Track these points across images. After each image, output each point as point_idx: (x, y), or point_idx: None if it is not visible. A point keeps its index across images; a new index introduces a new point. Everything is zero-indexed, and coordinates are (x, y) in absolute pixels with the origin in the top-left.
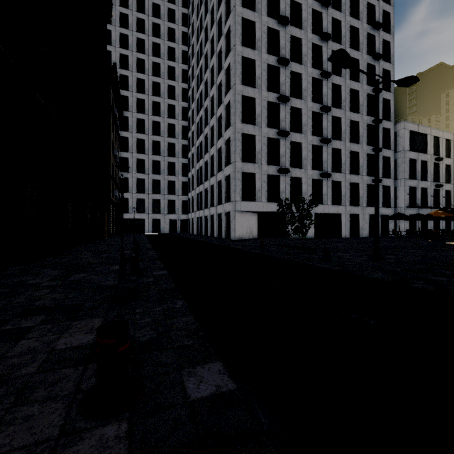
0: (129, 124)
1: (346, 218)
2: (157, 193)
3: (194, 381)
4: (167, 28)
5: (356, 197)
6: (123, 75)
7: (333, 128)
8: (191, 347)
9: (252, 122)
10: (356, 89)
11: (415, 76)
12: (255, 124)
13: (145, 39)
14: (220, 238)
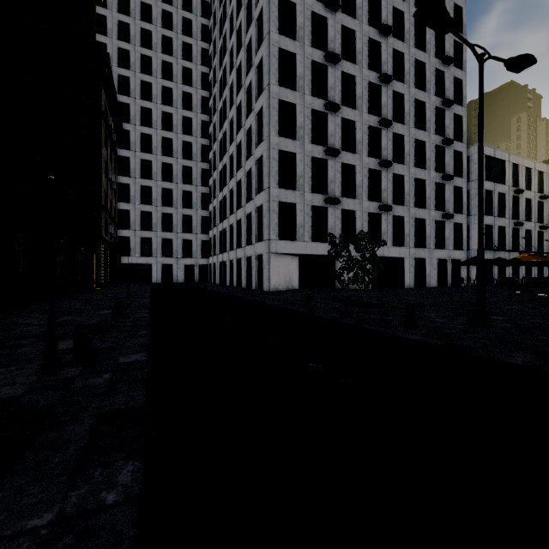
0: (131, 140)
1: (410, 263)
2: (168, 230)
3: None
4: (182, 18)
5: (422, 237)
6: (122, 76)
7: (394, 149)
8: None
9: (292, 136)
10: (422, 100)
11: (531, 55)
12: (295, 139)
13: (153, 30)
14: (250, 289)
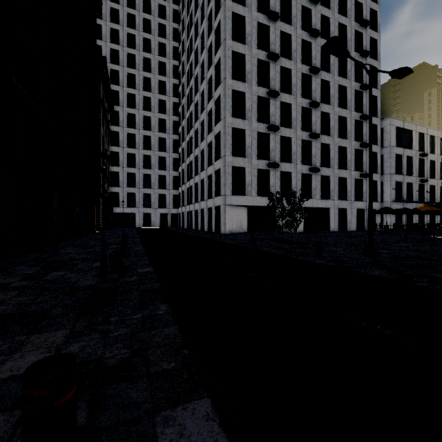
0: (120, 119)
1: (334, 212)
2: (147, 187)
3: (171, 436)
4: (158, 23)
5: (344, 192)
6: (113, 70)
7: (322, 124)
8: (171, 373)
9: (242, 116)
10: (344, 85)
11: (409, 68)
12: (245, 118)
13: (136, 34)
14: (211, 232)
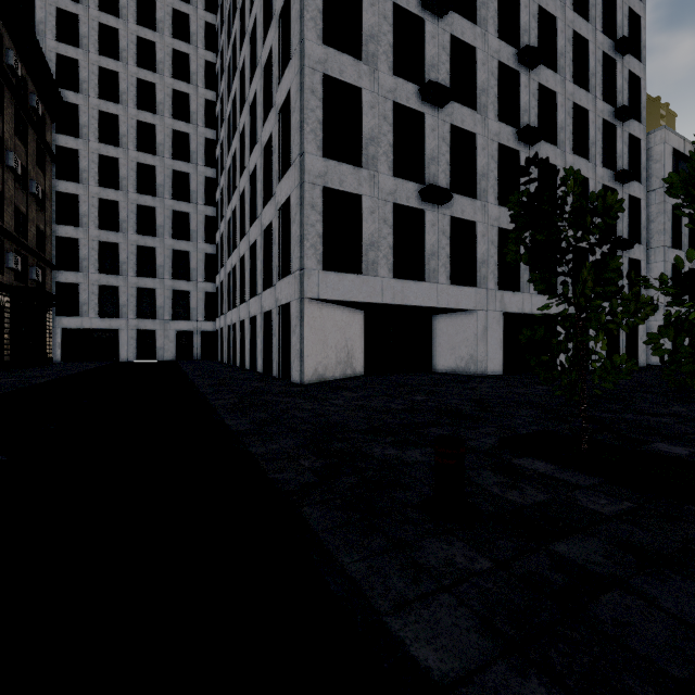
0: (80, 121)
1: None
2: (148, 275)
3: None
4: None
5: None
6: (65, 11)
7: (539, 116)
8: None
9: (353, 53)
10: (583, 36)
11: None
12: (359, 59)
13: None
14: (267, 377)
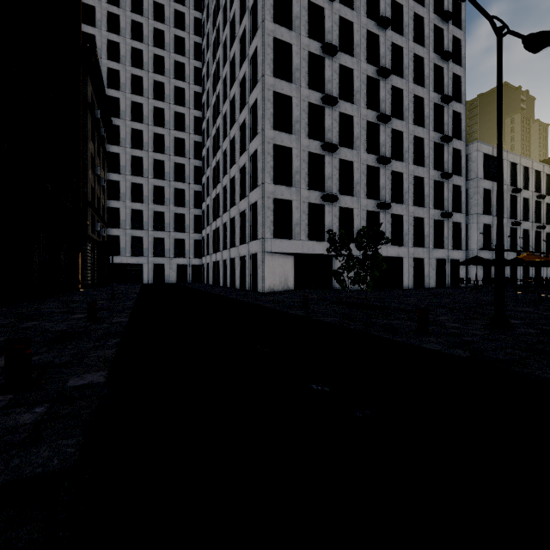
0: (121, 136)
1: (409, 263)
2: (160, 229)
3: None
4: (174, 10)
5: (420, 236)
6: (112, 69)
7: (393, 145)
8: None
9: (288, 130)
10: (421, 96)
11: None
12: (291, 133)
13: (144, 23)
14: (244, 290)
